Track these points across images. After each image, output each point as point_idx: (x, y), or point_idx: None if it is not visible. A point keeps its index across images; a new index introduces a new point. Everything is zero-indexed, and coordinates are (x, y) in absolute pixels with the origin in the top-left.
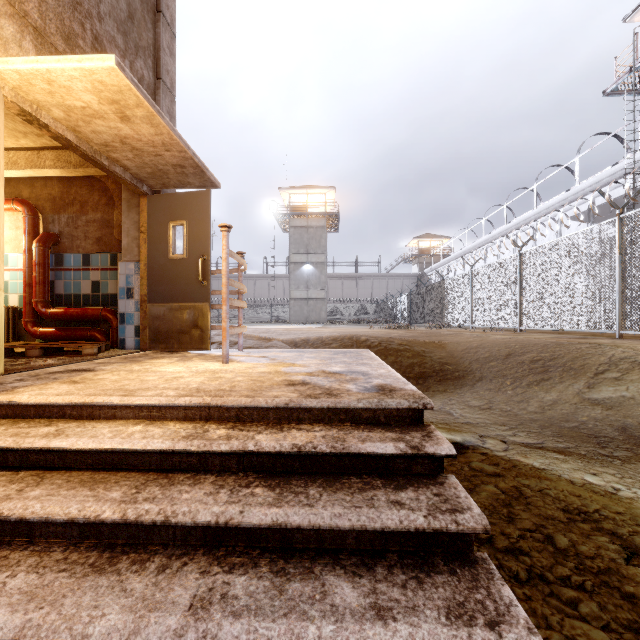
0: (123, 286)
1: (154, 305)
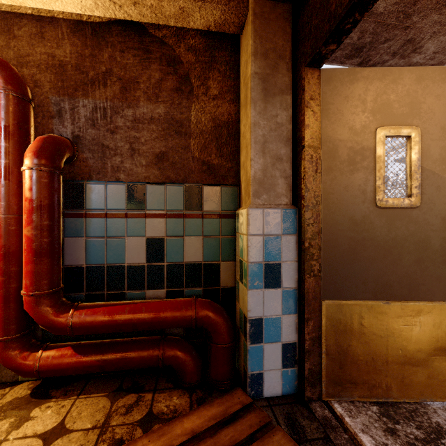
0: (257, 260)
1: (339, 304)
